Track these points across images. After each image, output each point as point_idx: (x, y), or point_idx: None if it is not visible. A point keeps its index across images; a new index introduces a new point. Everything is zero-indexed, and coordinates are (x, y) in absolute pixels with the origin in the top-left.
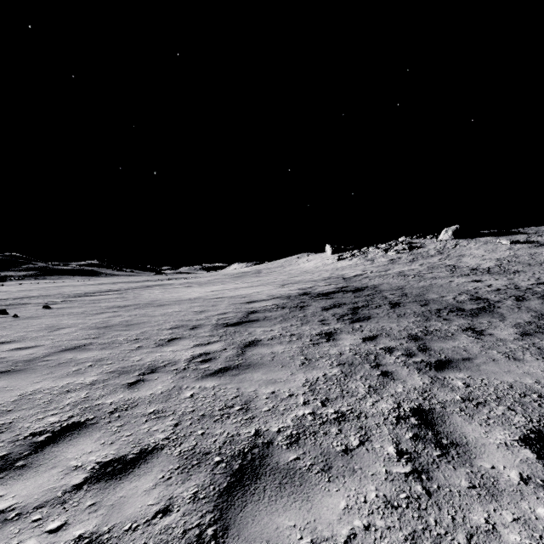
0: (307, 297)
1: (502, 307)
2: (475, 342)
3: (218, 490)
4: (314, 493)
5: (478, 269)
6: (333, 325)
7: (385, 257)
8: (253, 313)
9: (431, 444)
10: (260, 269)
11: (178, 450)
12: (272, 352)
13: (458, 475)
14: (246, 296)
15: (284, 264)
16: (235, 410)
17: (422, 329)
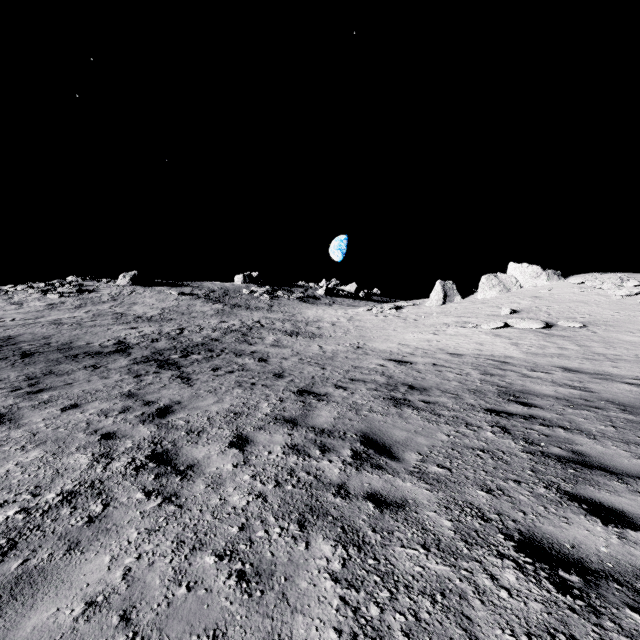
0: None
1: (136, 348)
2: (88, 373)
3: None
4: None
5: (143, 317)
6: None
7: (43, 300)
8: None
9: None
10: None
11: None
12: None
13: (3, 428)
14: None
15: None
16: None
17: (46, 372)
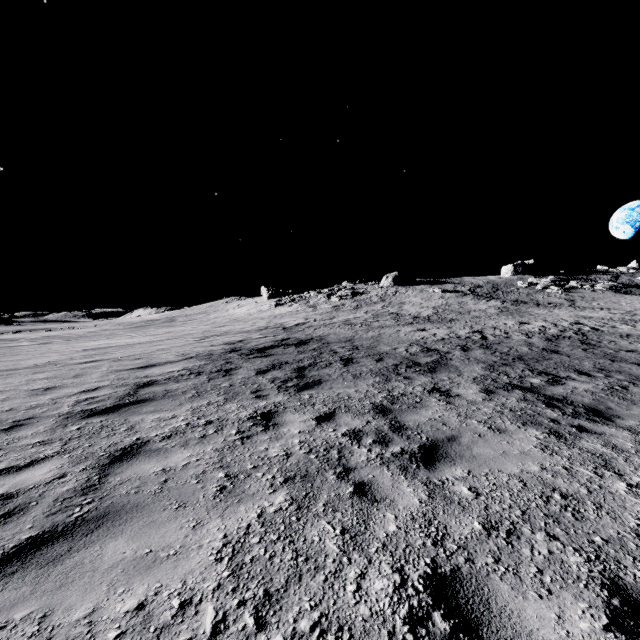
0: (236, 356)
1: (454, 359)
2: (449, 408)
3: None
4: None
5: (420, 317)
6: (273, 397)
7: (328, 303)
8: (147, 385)
9: None
10: (174, 317)
11: None
12: (164, 469)
13: None
14: (143, 356)
15: (208, 310)
16: None
17: (385, 394)
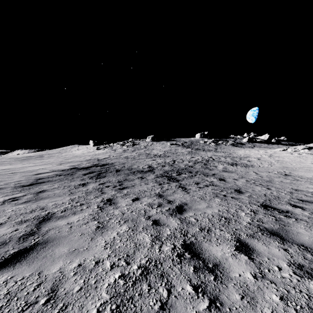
0: (75, 170)
1: (156, 169)
2: (139, 181)
3: (36, 224)
4: (69, 217)
5: (157, 155)
6: (87, 180)
7: (121, 148)
8: (40, 179)
9: (108, 204)
10: (42, 154)
11: (14, 222)
12: (54, 193)
13: (111, 207)
14: (34, 171)
15: (61, 151)
16: (37, 210)
17: (124, 179)
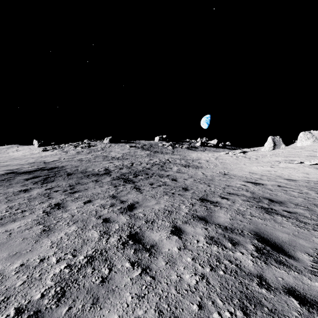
0: (13, 175)
1: (113, 172)
2: (94, 184)
3: None
4: (8, 225)
5: (115, 157)
6: (30, 186)
7: (75, 150)
8: None
9: (56, 208)
10: None
11: None
12: None
13: (60, 211)
14: None
15: None
16: None
17: (76, 182)
